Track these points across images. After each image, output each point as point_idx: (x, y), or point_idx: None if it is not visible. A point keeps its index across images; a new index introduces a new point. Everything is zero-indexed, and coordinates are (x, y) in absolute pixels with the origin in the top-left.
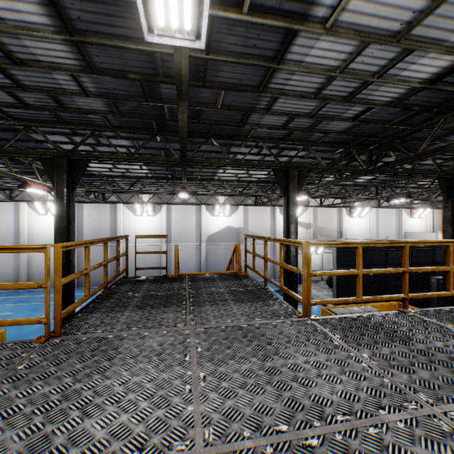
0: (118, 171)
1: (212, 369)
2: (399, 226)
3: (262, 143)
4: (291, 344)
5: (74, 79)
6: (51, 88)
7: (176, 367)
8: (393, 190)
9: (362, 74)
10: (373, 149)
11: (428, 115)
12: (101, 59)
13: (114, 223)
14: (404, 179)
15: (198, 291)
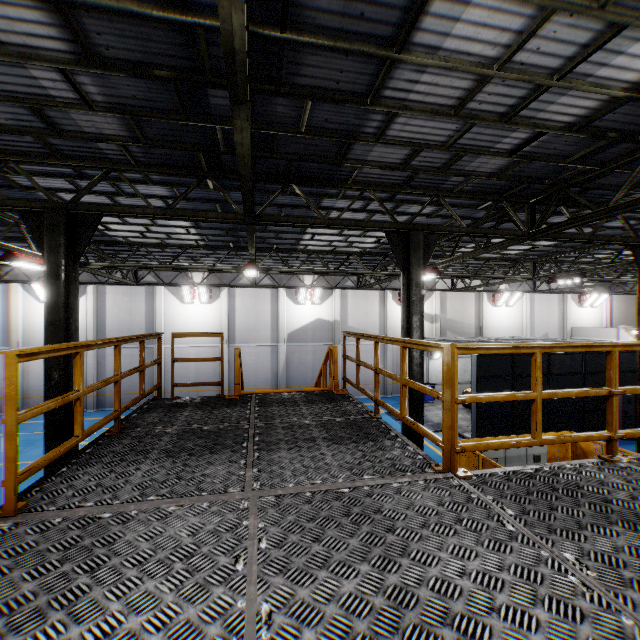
0: (154, 236)
1: (285, 594)
2: (563, 319)
3: (369, 192)
4: (430, 530)
5: (66, 77)
6: (31, 95)
7: (217, 587)
8: (558, 266)
9: (533, 72)
10: (536, 202)
11: (627, 148)
12: (105, 40)
13: (151, 315)
14: (575, 251)
15: (269, 422)
